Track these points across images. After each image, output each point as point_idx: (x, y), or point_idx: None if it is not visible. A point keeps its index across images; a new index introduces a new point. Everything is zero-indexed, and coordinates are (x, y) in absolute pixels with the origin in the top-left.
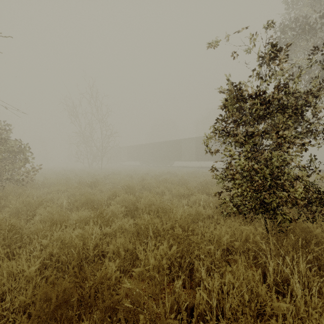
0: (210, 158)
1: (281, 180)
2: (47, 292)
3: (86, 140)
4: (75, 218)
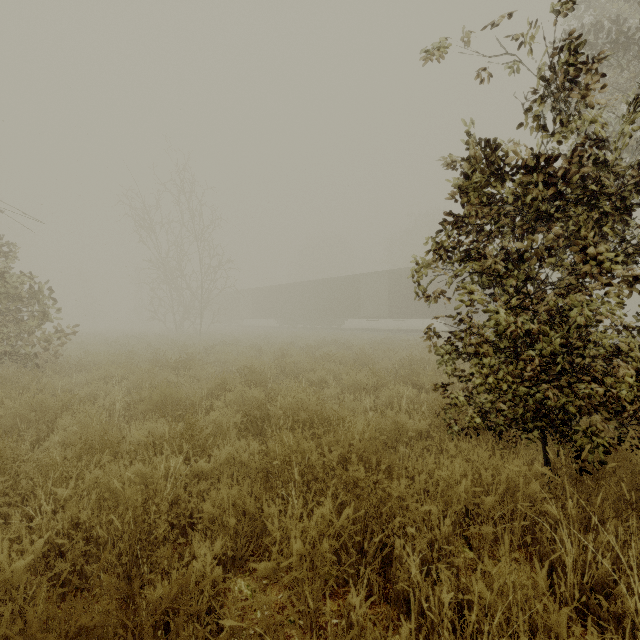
0: (418, 312)
1: (586, 358)
2: (35, 636)
3: (171, 276)
4: (136, 439)
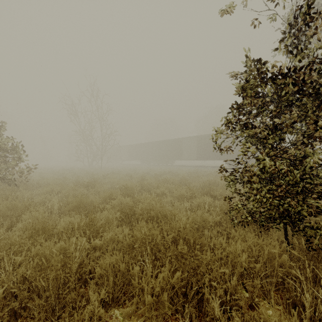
0: (212, 157)
1: (312, 184)
2: None
3: (86, 139)
4: (62, 226)
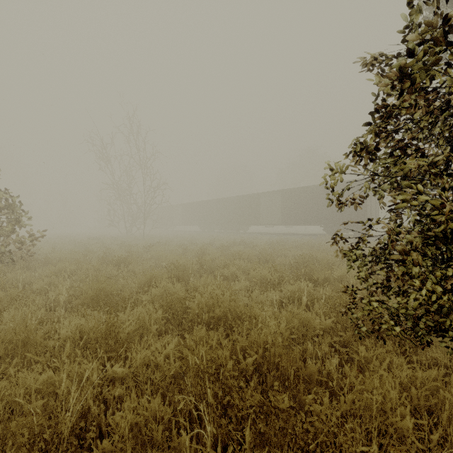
0: (303, 220)
1: None
2: None
3: (123, 195)
4: (63, 336)
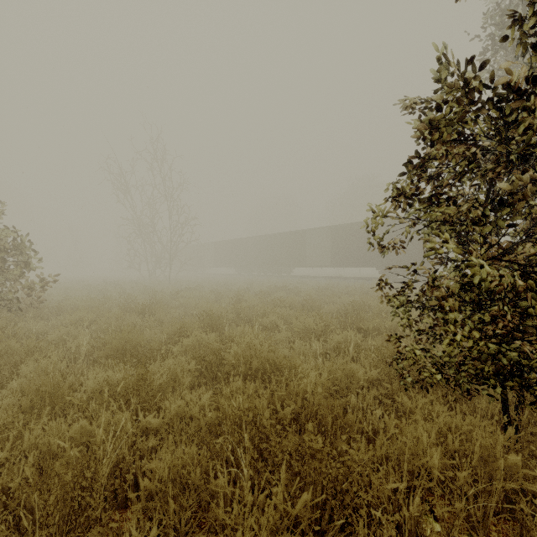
0: (357, 261)
1: None
2: None
3: (145, 231)
4: (90, 388)
